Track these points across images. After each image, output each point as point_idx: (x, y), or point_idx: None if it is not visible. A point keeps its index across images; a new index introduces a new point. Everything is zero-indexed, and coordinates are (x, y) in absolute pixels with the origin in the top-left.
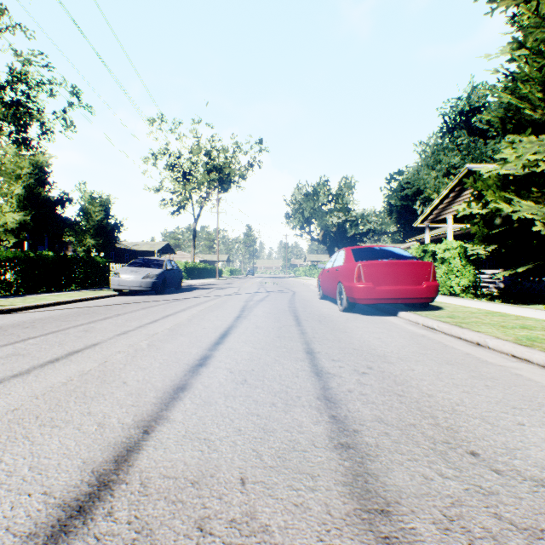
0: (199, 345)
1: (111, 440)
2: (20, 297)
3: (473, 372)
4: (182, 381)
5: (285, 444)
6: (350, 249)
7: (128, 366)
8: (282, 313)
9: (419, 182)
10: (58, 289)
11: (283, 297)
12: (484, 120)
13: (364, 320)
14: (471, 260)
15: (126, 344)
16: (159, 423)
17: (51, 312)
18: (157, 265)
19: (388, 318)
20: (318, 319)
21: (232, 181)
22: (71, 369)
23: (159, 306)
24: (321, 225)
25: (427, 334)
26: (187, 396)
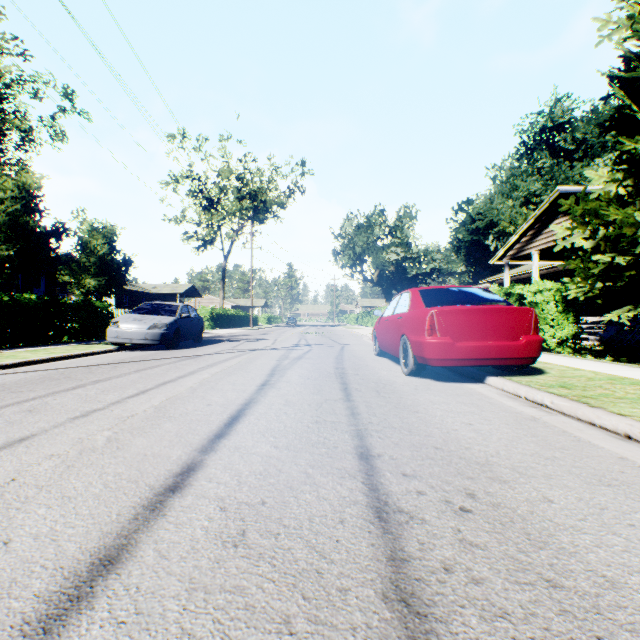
0: (189, 440)
1: None
2: None
3: None
4: (122, 536)
5: None
6: (417, 290)
7: (42, 493)
8: (325, 379)
9: (492, 213)
10: (42, 343)
11: (328, 353)
12: (569, 139)
13: (440, 390)
14: (570, 305)
15: (73, 438)
16: None
17: (9, 376)
18: (169, 311)
19: (473, 385)
20: (376, 389)
21: (269, 211)
22: None
23: (162, 366)
24: (376, 263)
25: (538, 415)
26: (110, 590)
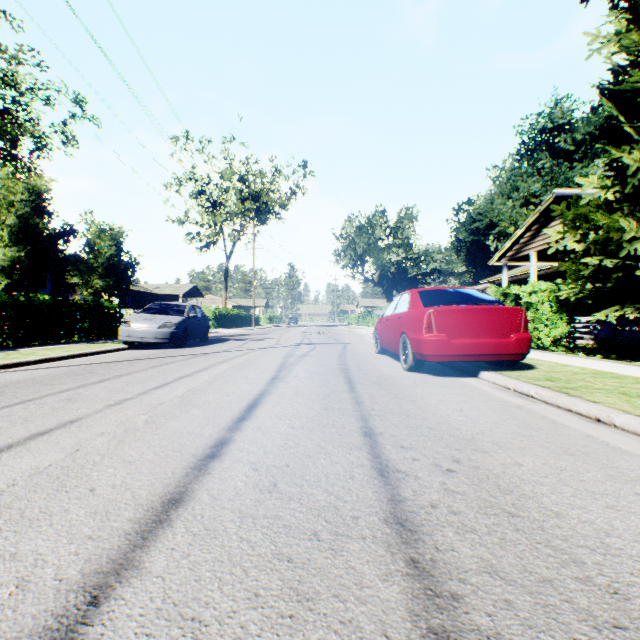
0: (216, 422)
1: (26, 624)
2: (3, 352)
3: (607, 468)
4: (180, 486)
5: (335, 634)
6: (416, 291)
7: (106, 459)
8: (330, 373)
9: (492, 213)
10: (55, 341)
11: (331, 351)
12: (569, 140)
13: (437, 383)
14: (564, 305)
15: (116, 420)
16: (123, 579)
17: (36, 371)
18: (178, 311)
19: (467, 379)
20: (377, 382)
21: (271, 212)
22: (21, 464)
23: (175, 363)
24: (377, 263)
25: (523, 404)
26: (182, 517)
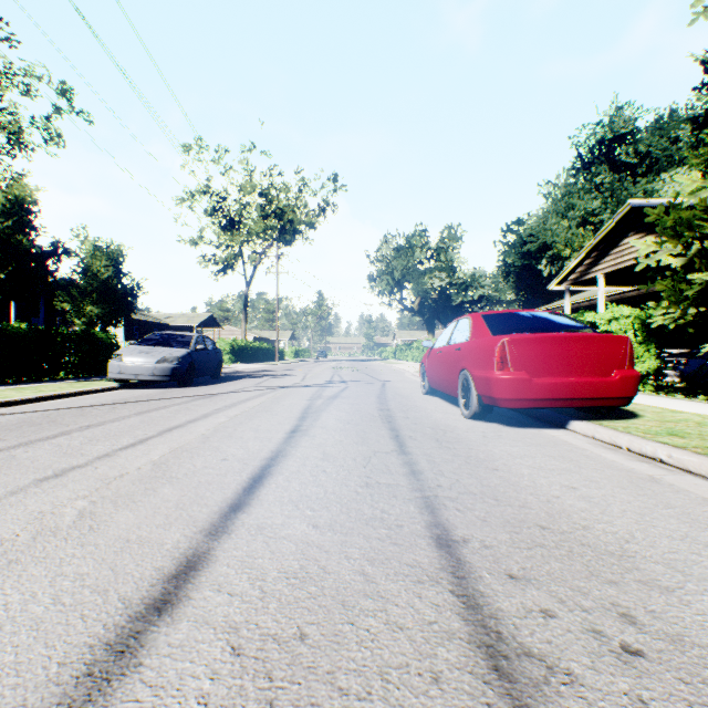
0: (193, 514)
1: None
2: None
3: None
4: None
5: None
6: (480, 315)
7: None
8: (369, 423)
9: (545, 234)
10: (34, 379)
11: (368, 391)
12: (631, 152)
13: (516, 438)
14: (651, 335)
15: (31, 512)
16: None
17: None
18: (182, 343)
19: (554, 432)
20: (434, 436)
21: (296, 232)
22: None
23: (170, 407)
24: (417, 289)
25: (657, 474)
26: None
